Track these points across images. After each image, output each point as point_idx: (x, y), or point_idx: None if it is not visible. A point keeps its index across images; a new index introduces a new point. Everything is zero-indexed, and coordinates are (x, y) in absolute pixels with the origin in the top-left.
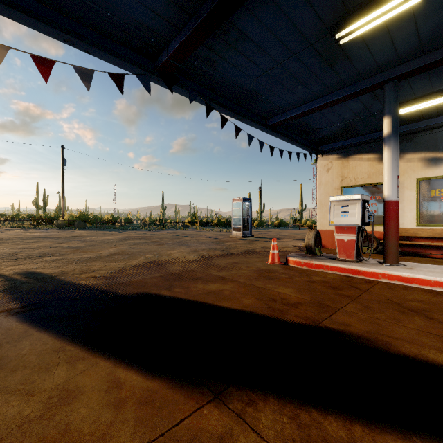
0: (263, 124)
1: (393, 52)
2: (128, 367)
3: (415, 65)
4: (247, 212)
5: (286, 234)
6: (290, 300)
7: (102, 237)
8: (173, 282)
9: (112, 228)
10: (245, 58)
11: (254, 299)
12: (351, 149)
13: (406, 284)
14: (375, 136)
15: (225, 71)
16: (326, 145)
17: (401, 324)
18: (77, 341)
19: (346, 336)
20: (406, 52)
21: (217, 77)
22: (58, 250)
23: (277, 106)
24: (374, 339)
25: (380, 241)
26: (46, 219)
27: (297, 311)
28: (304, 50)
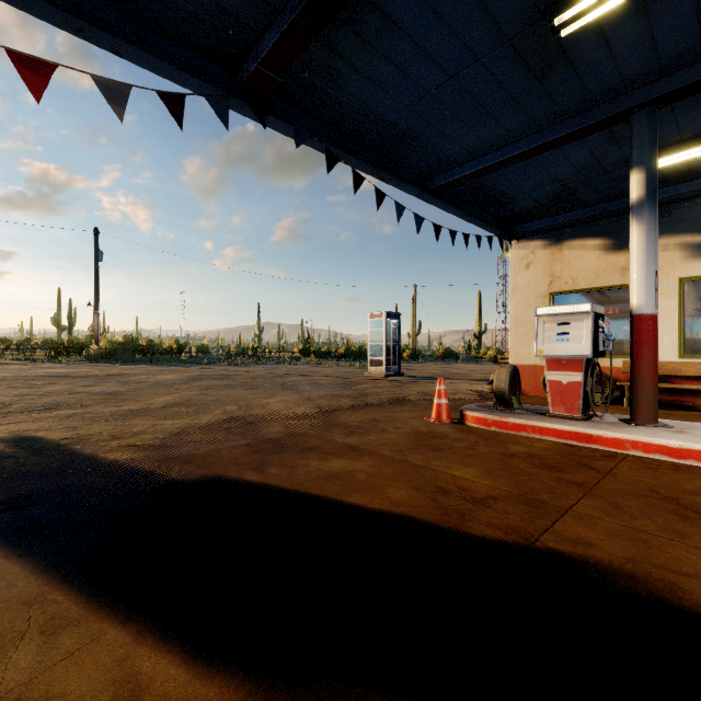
0: (421, 188)
1: (651, 54)
2: (162, 644)
3: (689, 78)
4: (393, 335)
5: (457, 371)
6: (474, 491)
7: (158, 376)
8: (267, 455)
9: (176, 360)
10: (392, 67)
11: (410, 489)
12: (567, 230)
13: (676, 461)
14: (608, 207)
15: (359, 92)
16: (525, 223)
17: (689, 542)
18: (74, 580)
19: (590, 570)
20: (674, 54)
21: (344, 102)
22: (81, 399)
23: (445, 156)
24: (645, 577)
25: (617, 383)
26: (70, 346)
27: (490, 513)
28: (495, 50)
